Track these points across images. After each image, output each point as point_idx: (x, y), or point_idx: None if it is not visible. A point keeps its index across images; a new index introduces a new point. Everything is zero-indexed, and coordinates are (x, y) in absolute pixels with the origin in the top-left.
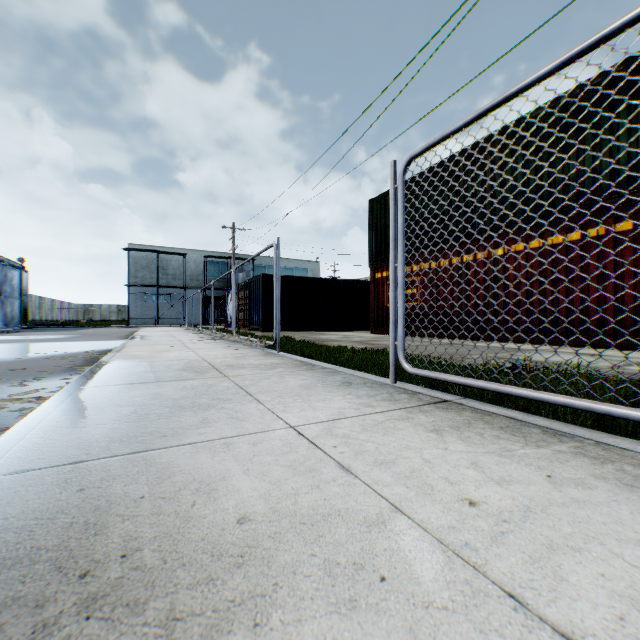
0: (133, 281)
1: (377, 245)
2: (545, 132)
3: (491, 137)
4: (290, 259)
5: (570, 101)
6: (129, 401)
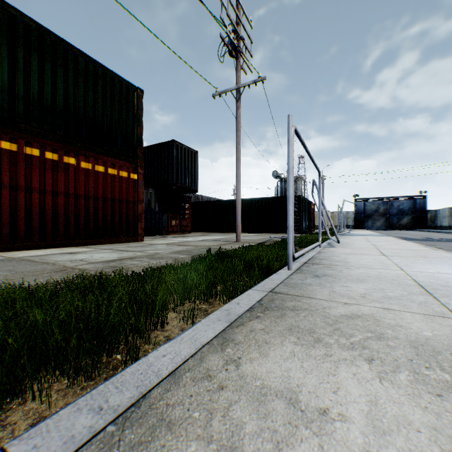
0: None
1: None
2: None
3: None
4: None
5: None
6: None
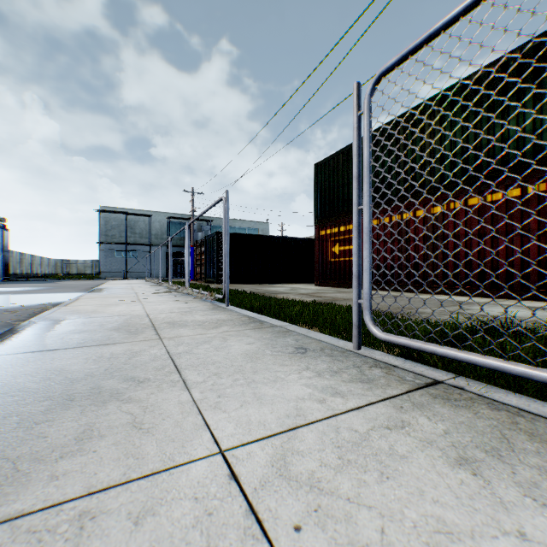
0: (104, 239)
1: (321, 205)
2: (484, 94)
3: (430, 101)
4: (243, 220)
5: (510, 63)
6: (7, 385)
